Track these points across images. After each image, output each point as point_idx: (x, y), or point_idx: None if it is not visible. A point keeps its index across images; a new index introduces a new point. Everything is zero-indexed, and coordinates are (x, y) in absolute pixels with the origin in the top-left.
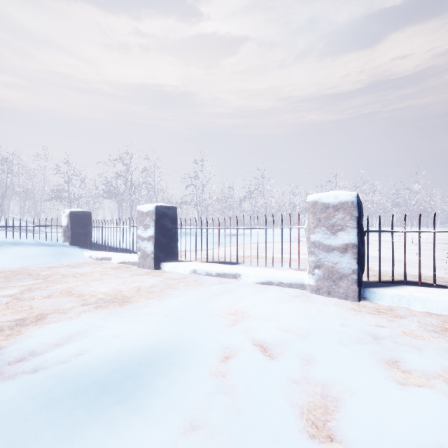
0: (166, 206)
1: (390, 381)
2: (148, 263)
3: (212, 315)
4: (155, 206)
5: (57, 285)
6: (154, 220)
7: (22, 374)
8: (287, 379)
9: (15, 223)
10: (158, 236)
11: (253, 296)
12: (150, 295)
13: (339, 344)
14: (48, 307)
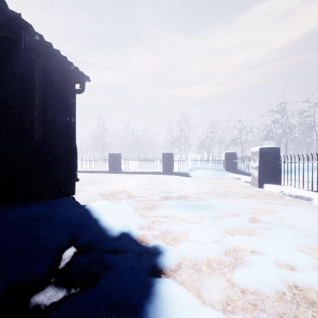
0: (268, 147)
1: (295, 247)
2: (255, 183)
3: (252, 207)
4: (259, 148)
5: (208, 185)
6: (258, 156)
7: (181, 199)
8: (244, 225)
9: (216, 158)
10: (261, 167)
11: (298, 209)
12: (237, 195)
13: (303, 235)
14: (199, 190)
